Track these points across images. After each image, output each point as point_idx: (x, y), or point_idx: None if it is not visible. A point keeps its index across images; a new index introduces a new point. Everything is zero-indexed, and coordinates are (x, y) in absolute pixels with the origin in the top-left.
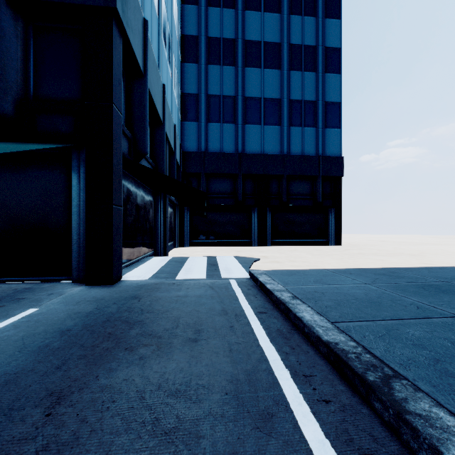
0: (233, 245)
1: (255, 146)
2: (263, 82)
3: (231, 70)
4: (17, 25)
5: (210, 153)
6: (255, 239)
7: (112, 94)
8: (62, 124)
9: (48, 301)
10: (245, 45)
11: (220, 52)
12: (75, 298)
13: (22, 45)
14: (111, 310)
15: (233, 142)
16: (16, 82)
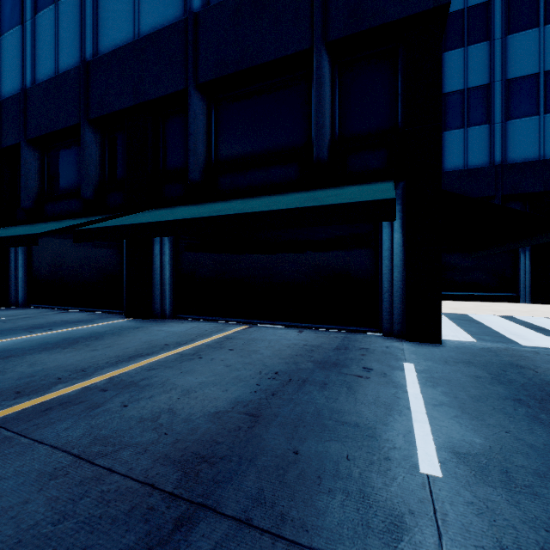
0: (484, 300)
1: (527, 149)
2: (543, 48)
3: (481, 47)
4: (329, 68)
5: (446, 172)
6: (526, 292)
7: (440, 111)
8: (372, 160)
9: (402, 355)
10: (507, 2)
11: (462, 29)
12: (431, 356)
13: (331, 88)
14: (520, 380)
15: (485, 151)
16: (329, 126)
